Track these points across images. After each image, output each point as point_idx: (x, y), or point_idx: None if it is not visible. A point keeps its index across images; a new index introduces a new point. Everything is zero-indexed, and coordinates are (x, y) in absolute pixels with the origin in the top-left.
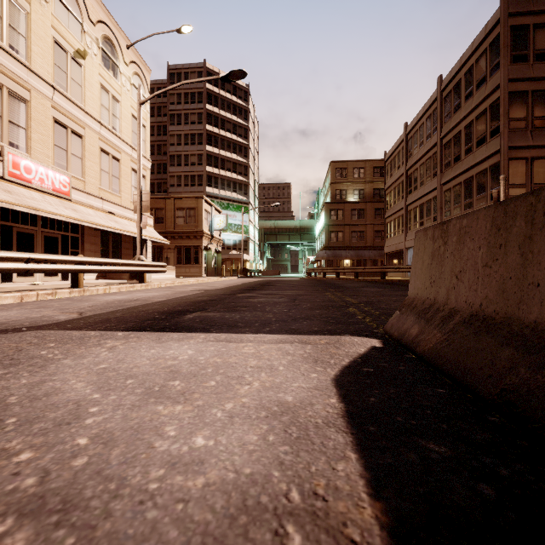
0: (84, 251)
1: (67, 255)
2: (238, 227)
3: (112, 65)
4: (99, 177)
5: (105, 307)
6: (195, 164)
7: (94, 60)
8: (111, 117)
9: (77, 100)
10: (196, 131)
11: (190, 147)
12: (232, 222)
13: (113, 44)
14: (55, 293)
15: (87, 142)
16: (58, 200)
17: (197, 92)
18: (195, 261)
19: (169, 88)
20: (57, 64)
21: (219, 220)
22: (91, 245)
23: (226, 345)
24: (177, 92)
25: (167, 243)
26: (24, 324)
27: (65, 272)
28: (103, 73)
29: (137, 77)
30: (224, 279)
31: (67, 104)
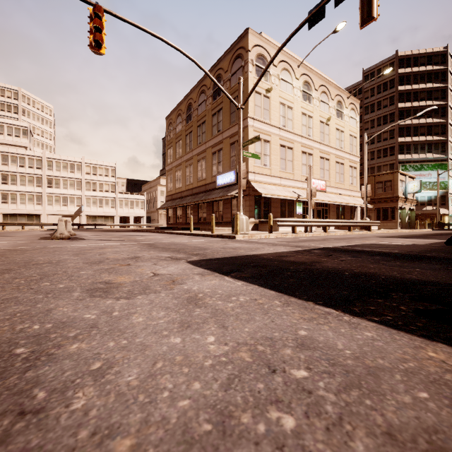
0: (330, 215)
1: (323, 218)
2: (433, 184)
3: (340, 114)
4: (335, 177)
5: (377, 236)
6: (387, 139)
7: (333, 118)
8: (339, 143)
9: (327, 143)
10: (387, 112)
11: (382, 127)
12: (425, 181)
13: (341, 102)
14: (346, 233)
15: (330, 161)
16: (322, 193)
17: (389, 80)
18: (391, 218)
19: (383, 131)
20: (320, 131)
21: (412, 186)
22: (332, 212)
23: (423, 239)
24: (370, 88)
25: (371, 207)
26: (367, 237)
27: (348, 226)
28: (336, 122)
29: (352, 111)
30: (418, 231)
31: (324, 147)
